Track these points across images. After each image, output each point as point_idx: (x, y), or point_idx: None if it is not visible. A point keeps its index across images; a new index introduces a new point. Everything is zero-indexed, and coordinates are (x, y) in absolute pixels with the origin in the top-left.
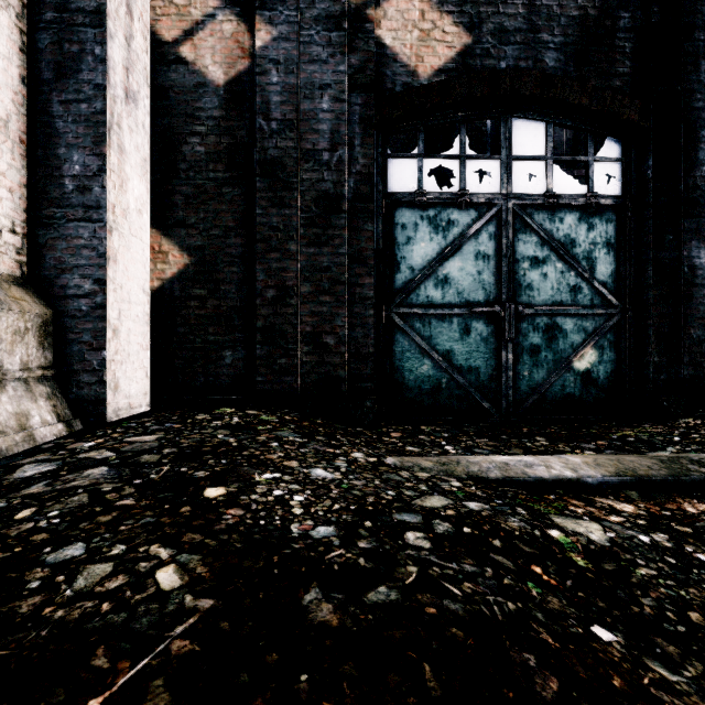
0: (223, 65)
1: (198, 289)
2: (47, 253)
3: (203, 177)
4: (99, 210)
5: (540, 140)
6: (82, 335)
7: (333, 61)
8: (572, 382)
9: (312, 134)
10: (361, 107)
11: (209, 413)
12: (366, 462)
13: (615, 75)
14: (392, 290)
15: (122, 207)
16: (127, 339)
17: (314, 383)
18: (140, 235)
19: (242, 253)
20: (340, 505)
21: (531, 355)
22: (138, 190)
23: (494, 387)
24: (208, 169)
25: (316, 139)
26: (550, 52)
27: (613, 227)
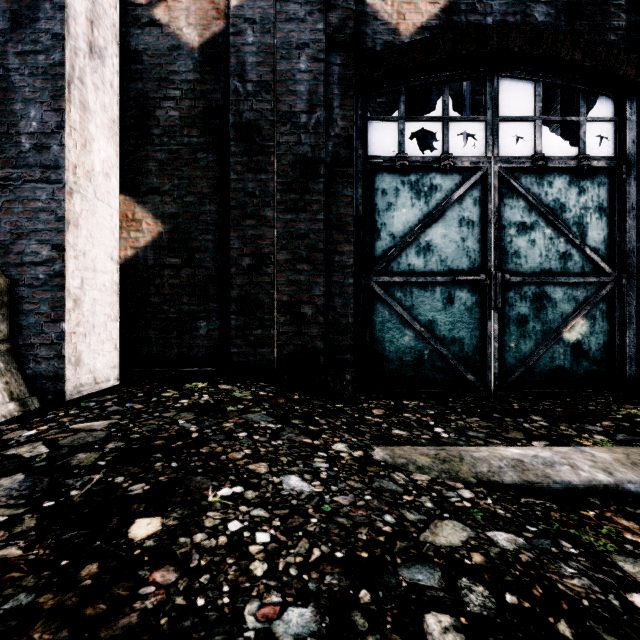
0: (197, 27)
1: (172, 257)
2: (3, 217)
3: (177, 143)
4: (58, 170)
5: (527, 100)
6: (39, 305)
7: (310, 19)
8: (561, 354)
9: (289, 96)
10: (340, 67)
11: (179, 389)
12: (350, 458)
13: (609, 29)
14: (372, 258)
15: (86, 169)
16: (91, 310)
17: (291, 355)
18: (107, 199)
19: (217, 221)
20: (322, 549)
21: (518, 325)
22: (105, 151)
23: (478, 359)
24: (182, 134)
25: (293, 101)
26: (539, 6)
27: (605, 191)
